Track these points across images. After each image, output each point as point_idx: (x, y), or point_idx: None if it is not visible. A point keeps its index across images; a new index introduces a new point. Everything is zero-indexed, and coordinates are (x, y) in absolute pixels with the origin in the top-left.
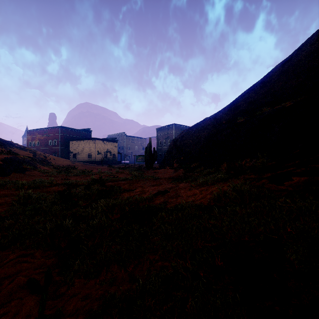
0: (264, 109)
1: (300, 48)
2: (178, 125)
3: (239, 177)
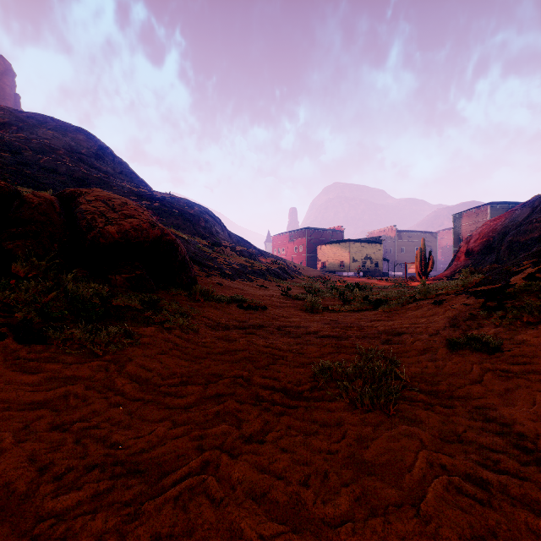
0: None
1: None
2: (500, 204)
3: None
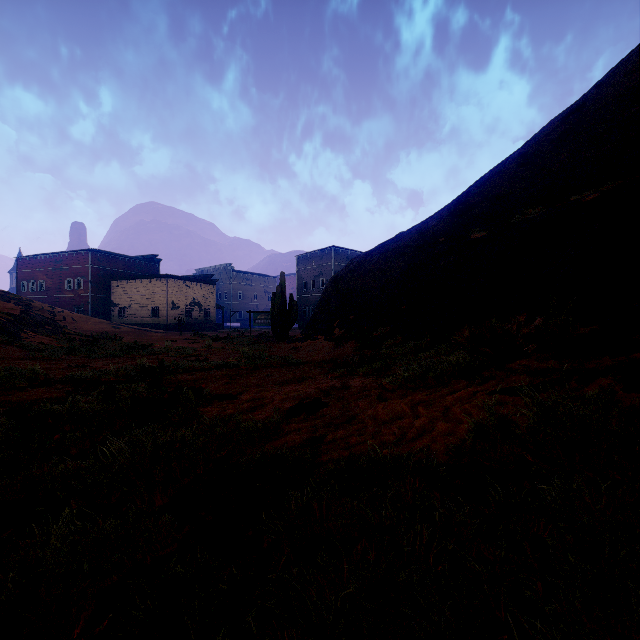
0: (530, 212)
1: (603, 82)
2: (342, 249)
3: (508, 366)
